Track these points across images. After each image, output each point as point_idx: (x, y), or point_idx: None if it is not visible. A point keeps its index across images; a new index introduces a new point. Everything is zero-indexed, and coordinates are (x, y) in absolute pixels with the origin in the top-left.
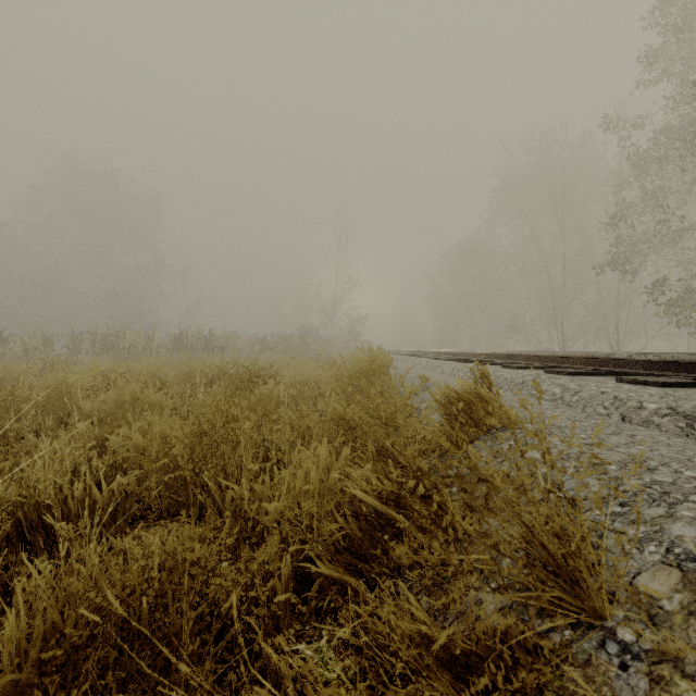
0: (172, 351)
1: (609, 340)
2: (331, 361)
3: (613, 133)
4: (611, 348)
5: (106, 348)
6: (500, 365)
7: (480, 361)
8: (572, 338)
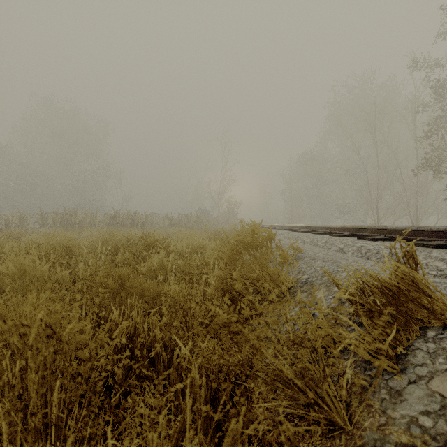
0: (109, 225)
1: (411, 218)
2: (216, 232)
3: (419, 68)
4: (412, 223)
5: (63, 223)
6: (352, 237)
7: (331, 233)
8: (384, 216)
